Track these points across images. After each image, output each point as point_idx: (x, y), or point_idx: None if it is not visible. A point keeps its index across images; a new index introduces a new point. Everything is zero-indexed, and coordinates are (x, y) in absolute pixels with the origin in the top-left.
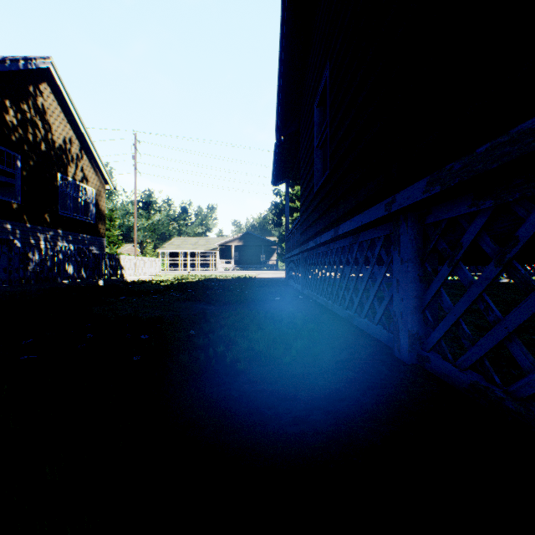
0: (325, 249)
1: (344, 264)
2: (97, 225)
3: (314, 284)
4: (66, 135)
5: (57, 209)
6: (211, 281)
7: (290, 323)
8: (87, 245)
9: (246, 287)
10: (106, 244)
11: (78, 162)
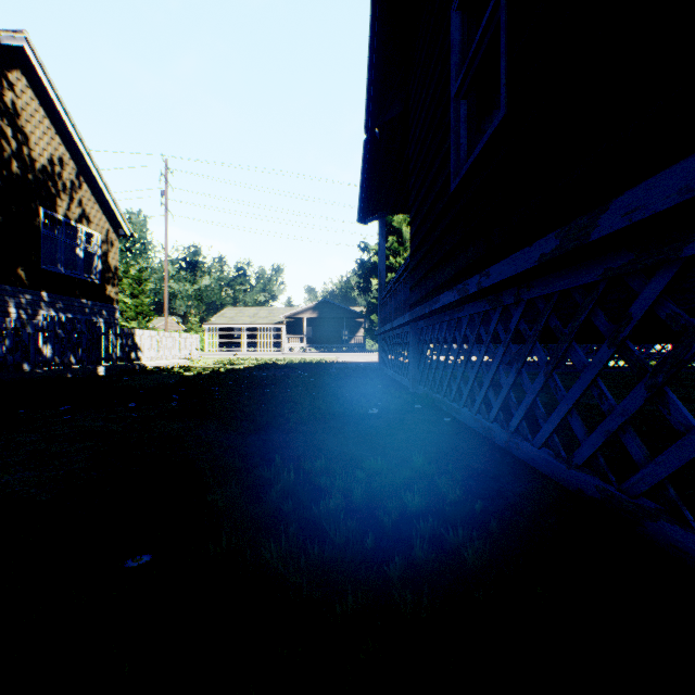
0: (482, 307)
1: (571, 339)
2: (105, 286)
3: (445, 381)
4: (53, 152)
5: (38, 261)
6: (266, 368)
7: (441, 557)
8: (88, 315)
9: (315, 381)
10: (133, 316)
11: (73, 193)
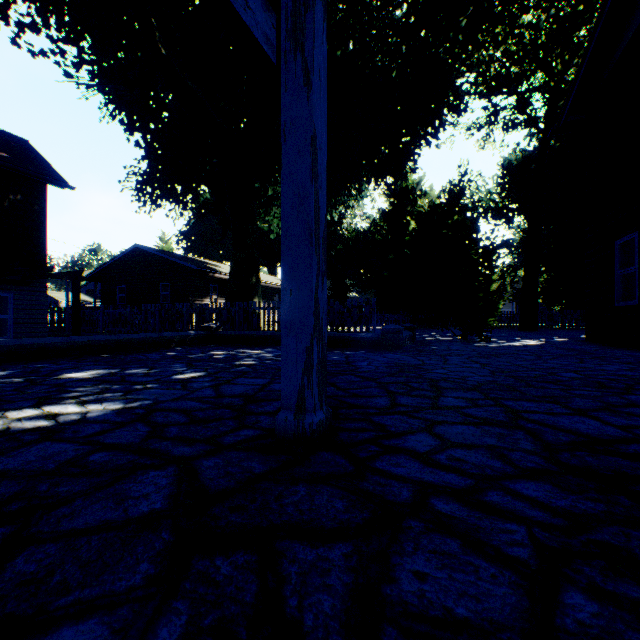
0: None
1: None
2: None
3: None
4: None
5: None
6: None
7: None
8: None
9: None
10: None
11: None
